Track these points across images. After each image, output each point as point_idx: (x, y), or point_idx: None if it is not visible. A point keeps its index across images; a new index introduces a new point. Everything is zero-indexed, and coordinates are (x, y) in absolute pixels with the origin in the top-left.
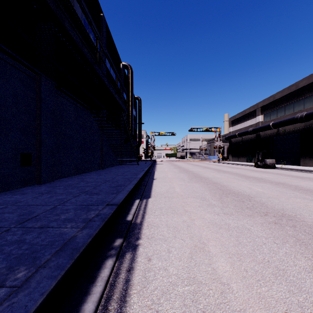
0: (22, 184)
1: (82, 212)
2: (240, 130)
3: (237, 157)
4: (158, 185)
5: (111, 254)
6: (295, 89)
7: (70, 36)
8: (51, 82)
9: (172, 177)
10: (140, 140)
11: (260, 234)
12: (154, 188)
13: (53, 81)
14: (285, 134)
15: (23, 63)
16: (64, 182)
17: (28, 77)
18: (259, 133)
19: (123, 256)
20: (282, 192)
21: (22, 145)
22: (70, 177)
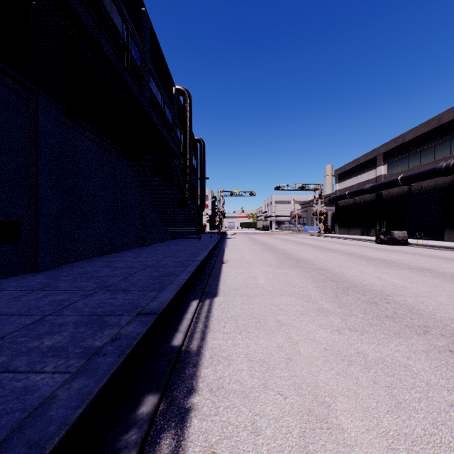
0: (3, 272)
1: (88, 332)
2: (352, 188)
3: (347, 228)
4: (230, 272)
5: (127, 443)
6: (437, 125)
7: (74, 12)
8: (56, 107)
9: (251, 259)
10: (202, 202)
11: (433, 381)
12: (223, 277)
13: (59, 104)
14: (421, 194)
15: (4, 71)
16: (77, 269)
17: (15, 94)
18: (381, 192)
19: (156, 445)
20: (436, 285)
21: (3, 208)
22: (91, 259)
